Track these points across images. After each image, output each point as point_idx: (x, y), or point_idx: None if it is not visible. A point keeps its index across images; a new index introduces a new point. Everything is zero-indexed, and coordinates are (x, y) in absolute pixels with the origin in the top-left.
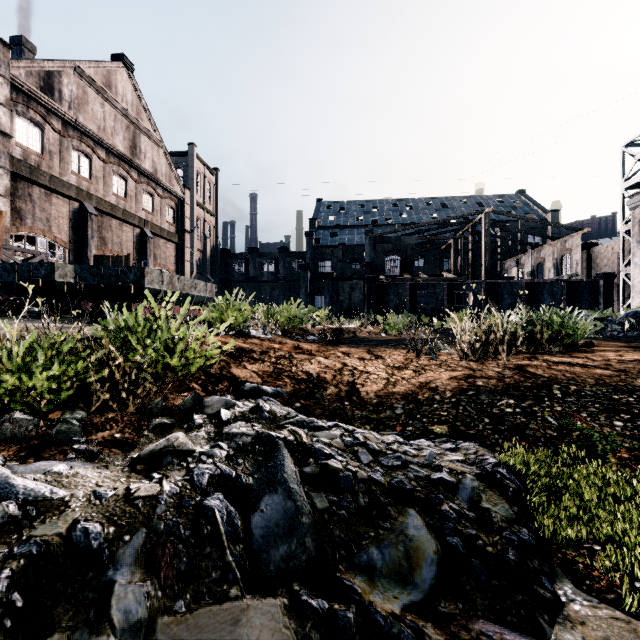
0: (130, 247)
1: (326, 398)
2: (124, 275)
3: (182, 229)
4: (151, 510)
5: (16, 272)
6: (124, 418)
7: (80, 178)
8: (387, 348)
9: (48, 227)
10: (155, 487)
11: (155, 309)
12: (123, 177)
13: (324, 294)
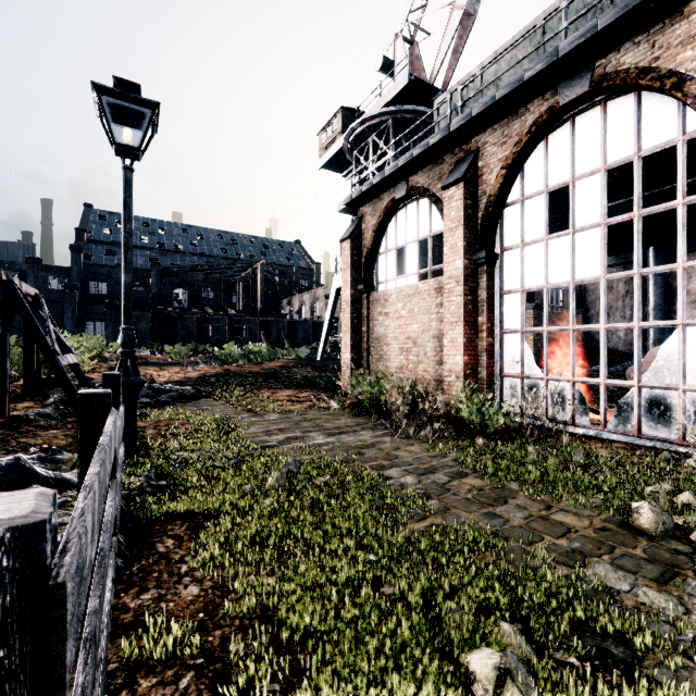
0: None
1: None
2: None
3: None
4: None
5: None
6: None
7: None
8: (171, 366)
9: None
10: None
11: None
12: None
13: (106, 323)
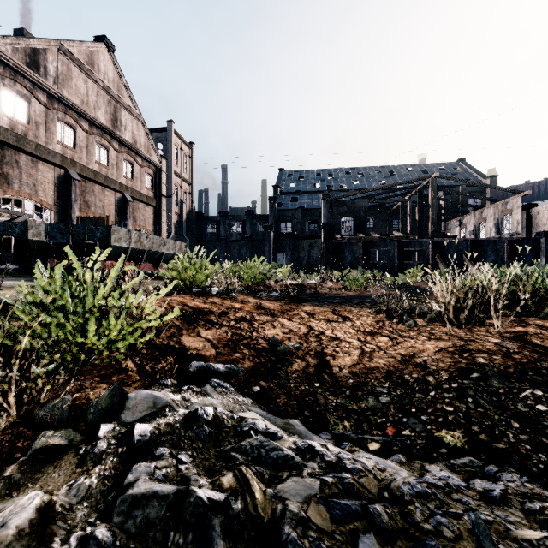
0: (112, 210)
1: (291, 377)
2: (91, 233)
3: (159, 194)
4: None
5: None
6: None
7: (65, 147)
8: (352, 307)
9: (34, 191)
10: None
11: (78, 270)
12: (105, 147)
13: (286, 252)
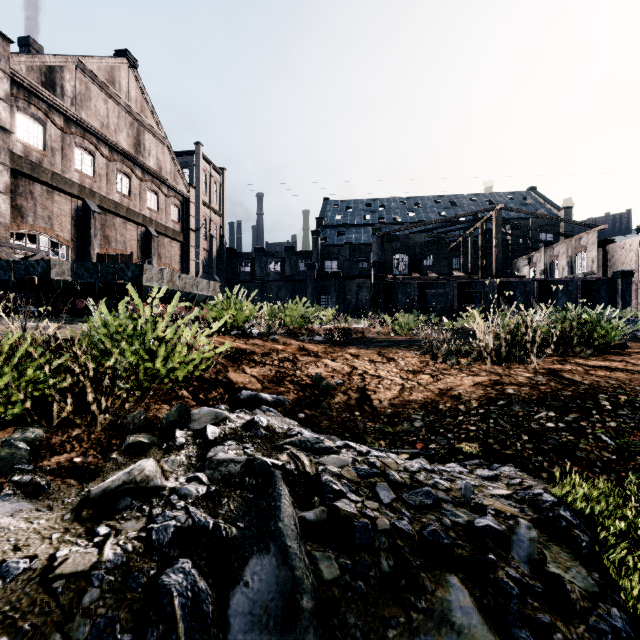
0: (134, 246)
1: (334, 407)
2: (122, 272)
3: (187, 228)
4: (75, 599)
5: (12, 270)
6: (91, 436)
7: (83, 175)
8: (399, 349)
9: (50, 225)
10: (90, 556)
11: (139, 306)
12: (127, 175)
13: (331, 293)
